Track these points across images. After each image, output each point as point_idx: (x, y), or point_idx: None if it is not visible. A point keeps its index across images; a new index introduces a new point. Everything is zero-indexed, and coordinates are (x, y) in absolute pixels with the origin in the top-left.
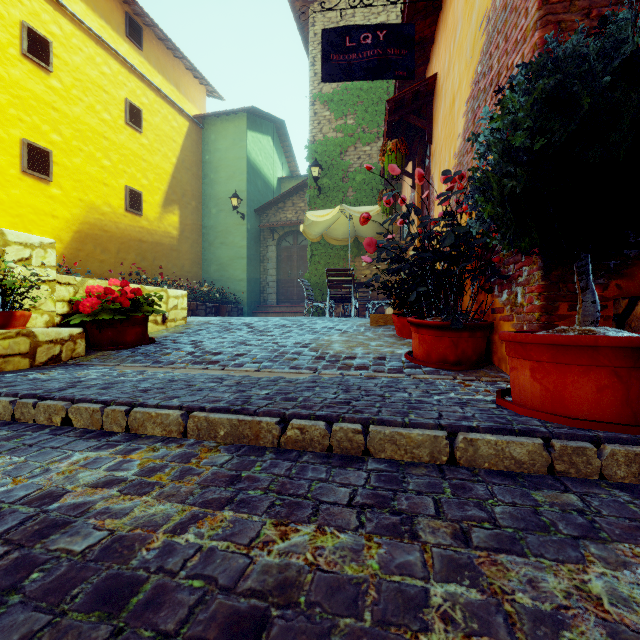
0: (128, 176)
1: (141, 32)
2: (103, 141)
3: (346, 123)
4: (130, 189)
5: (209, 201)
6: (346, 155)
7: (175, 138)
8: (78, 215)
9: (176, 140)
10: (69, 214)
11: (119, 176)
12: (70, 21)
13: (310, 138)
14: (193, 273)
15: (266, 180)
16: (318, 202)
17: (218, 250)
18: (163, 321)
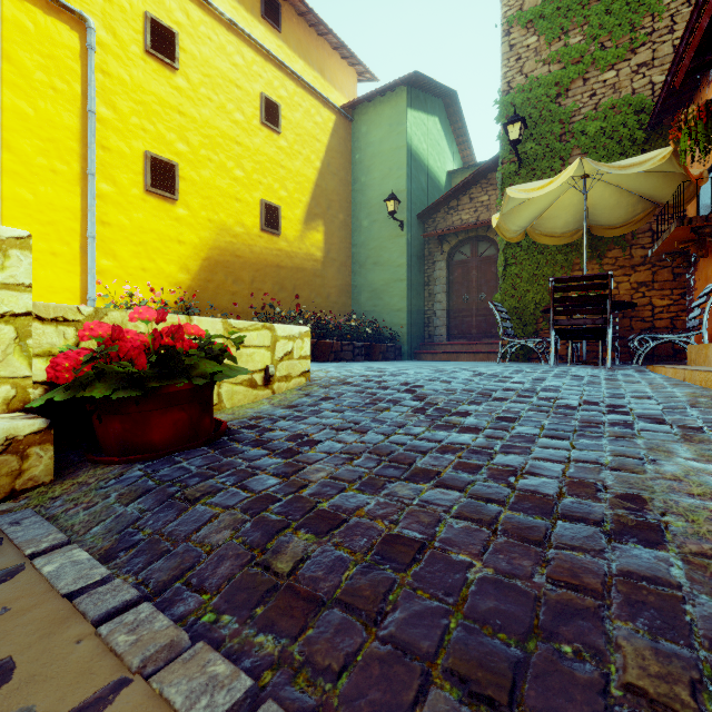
0: (264, 188)
1: (279, 9)
2: (235, 147)
3: (567, 44)
4: (266, 203)
5: (359, 211)
6: (567, 97)
7: (319, 137)
8: (207, 239)
9: (320, 139)
10: (197, 238)
11: (253, 189)
12: (198, 6)
13: (502, 87)
14: (340, 304)
15: (432, 175)
16: (516, 182)
17: (370, 273)
18: (266, 381)
